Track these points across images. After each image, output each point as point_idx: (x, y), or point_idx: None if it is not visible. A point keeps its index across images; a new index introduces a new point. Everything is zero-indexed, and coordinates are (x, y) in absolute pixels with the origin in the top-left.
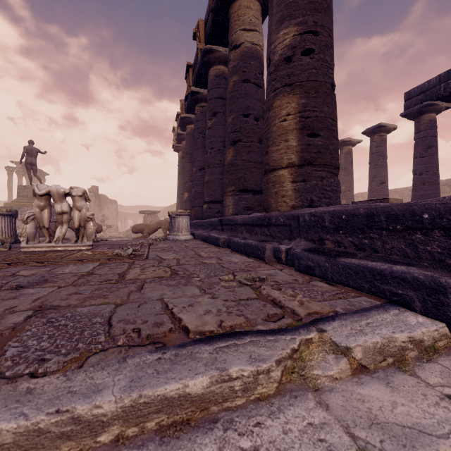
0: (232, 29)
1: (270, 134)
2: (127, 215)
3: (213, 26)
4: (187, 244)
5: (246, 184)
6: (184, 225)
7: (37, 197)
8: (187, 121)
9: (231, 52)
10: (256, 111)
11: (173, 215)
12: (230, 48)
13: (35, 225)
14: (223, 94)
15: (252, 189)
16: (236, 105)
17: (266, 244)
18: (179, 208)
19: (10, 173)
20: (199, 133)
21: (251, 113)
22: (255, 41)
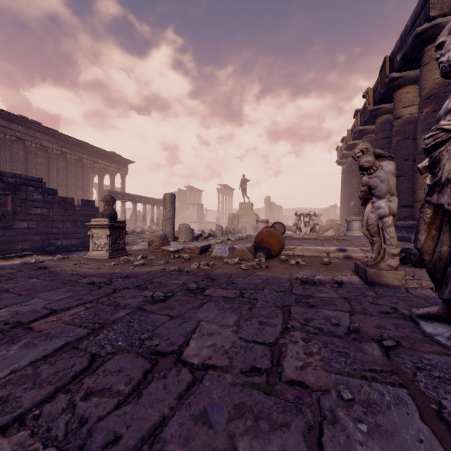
0: (395, 107)
1: (417, 184)
2: (287, 217)
3: (380, 98)
4: (363, 237)
5: (405, 202)
6: (358, 226)
7: (297, 216)
8: (353, 146)
9: (394, 121)
10: (414, 156)
11: (349, 220)
12: (394, 119)
13: (296, 227)
14: (387, 135)
15: (410, 205)
16: (398, 154)
17: (412, 236)
18: (342, 212)
19: (219, 192)
20: None
21: (410, 158)
22: (413, 112)
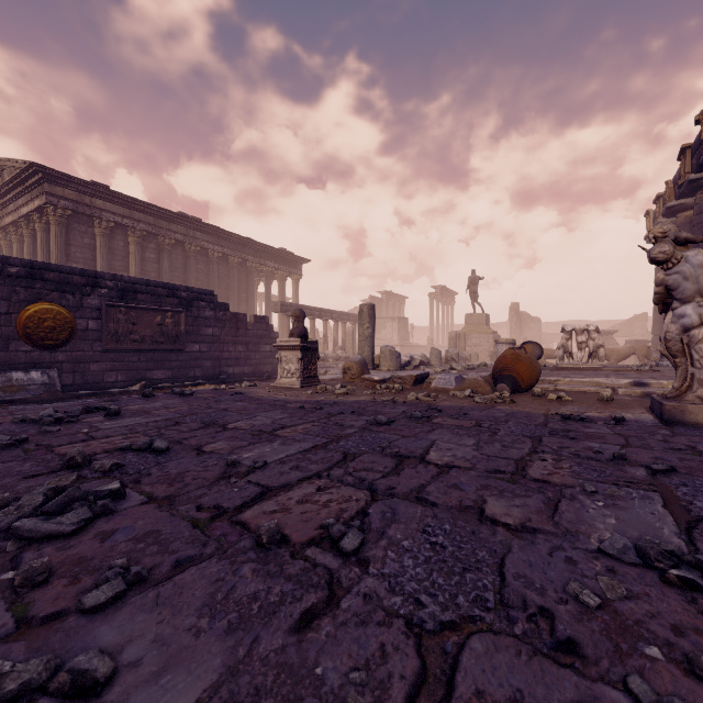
0: None
1: None
2: (550, 336)
3: None
4: None
5: None
6: None
7: (565, 333)
8: (677, 209)
9: None
10: None
11: None
12: None
13: (563, 350)
14: None
15: None
16: None
17: None
18: (657, 327)
19: (432, 299)
20: (702, 229)
21: None
22: None
